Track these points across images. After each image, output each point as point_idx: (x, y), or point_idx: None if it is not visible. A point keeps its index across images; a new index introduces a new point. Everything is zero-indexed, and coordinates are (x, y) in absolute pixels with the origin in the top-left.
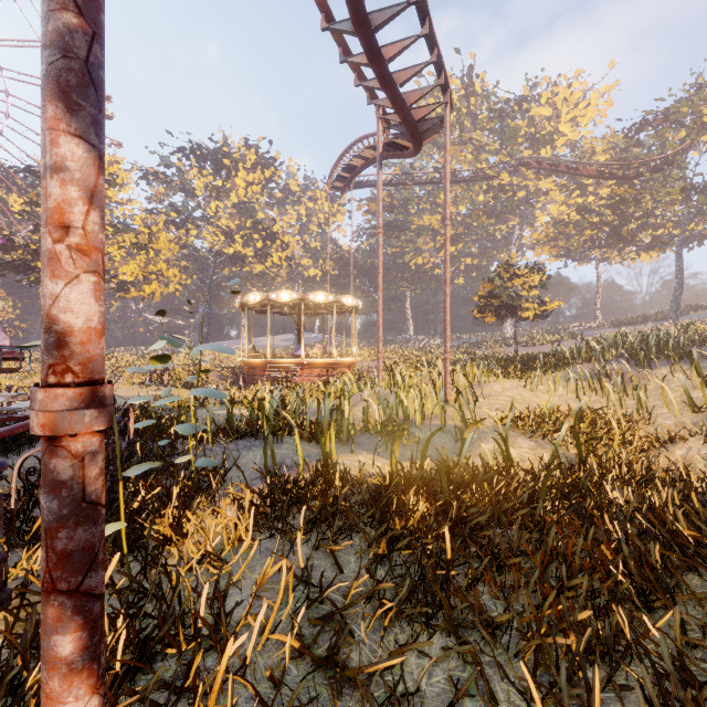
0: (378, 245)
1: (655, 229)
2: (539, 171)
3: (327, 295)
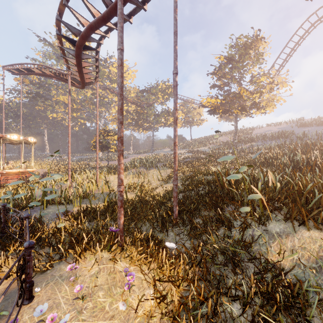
0: (69, 125)
1: (147, 123)
2: (113, 93)
3: (19, 136)
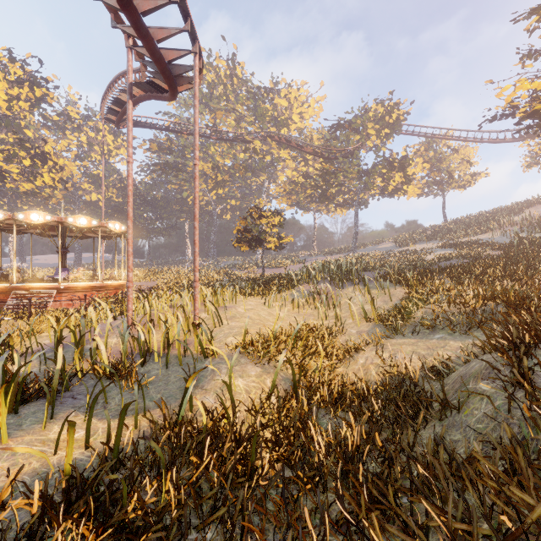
0: (127, 174)
1: (345, 194)
2: (280, 144)
3: (90, 220)
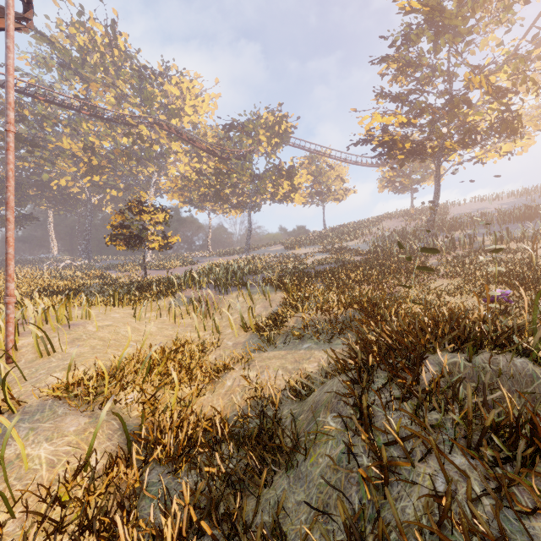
0: None
1: (239, 196)
2: (170, 134)
3: None
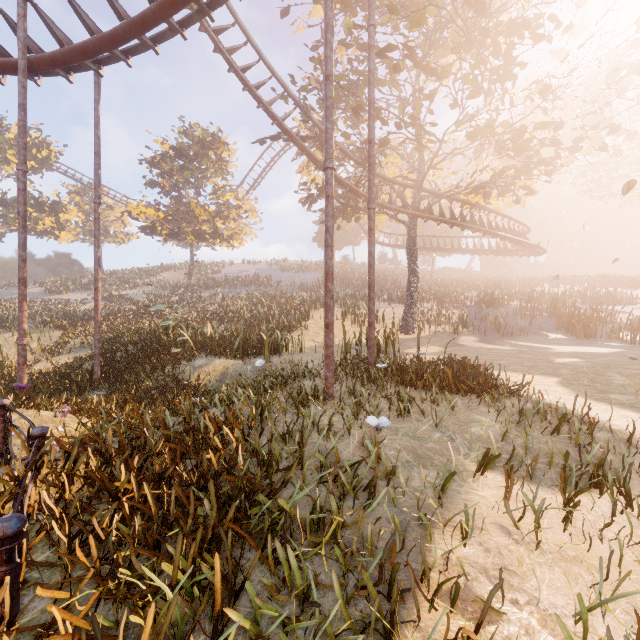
0: None
1: None
2: None
3: None
